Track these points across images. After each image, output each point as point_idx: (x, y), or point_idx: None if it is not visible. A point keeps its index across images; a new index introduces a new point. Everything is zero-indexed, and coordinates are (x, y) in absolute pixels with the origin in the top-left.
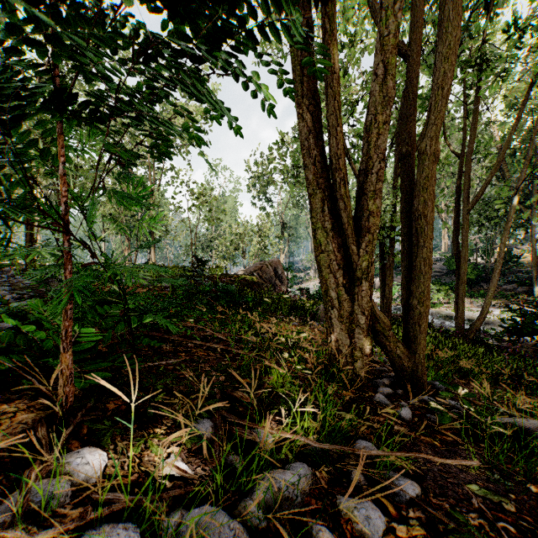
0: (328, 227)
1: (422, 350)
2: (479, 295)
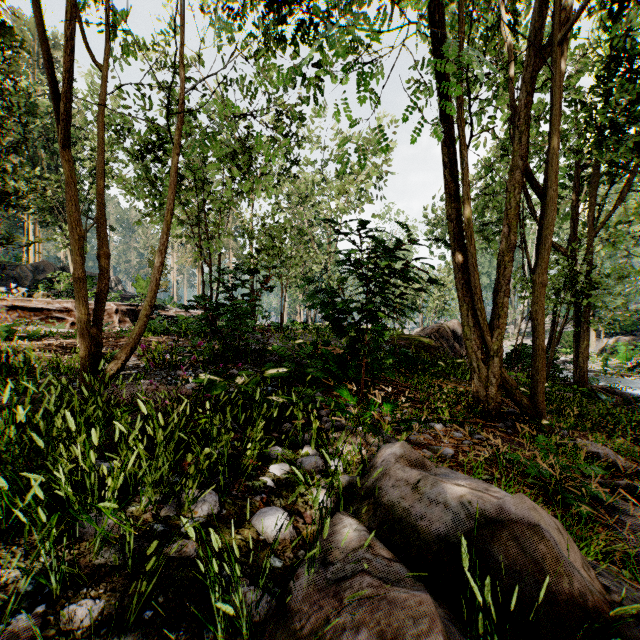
0: (471, 325)
1: (540, 403)
2: None
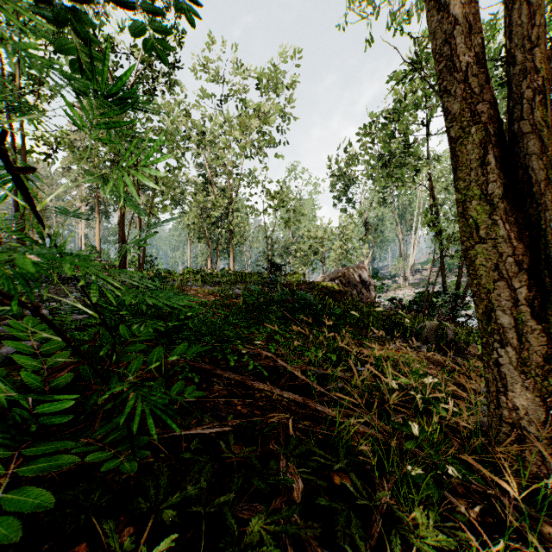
0: (496, 192)
1: None
2: None
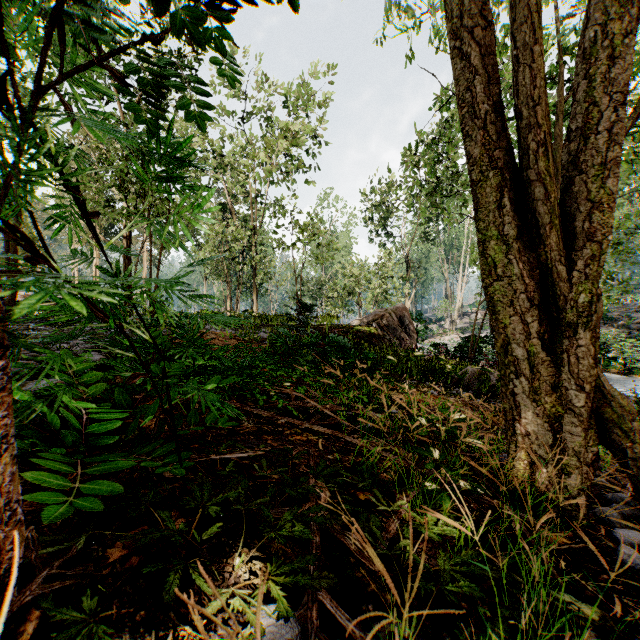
0: (510, 234)
1: None
2: None
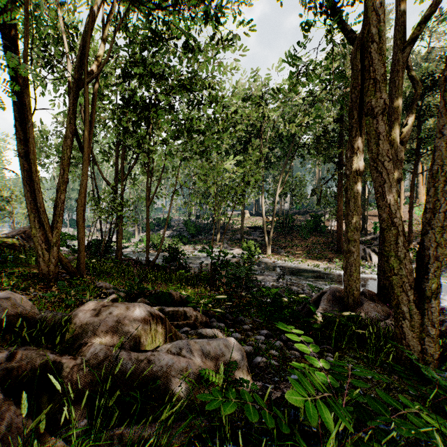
0: (37, 227)
1: (82, 269)
2: (194, 243)
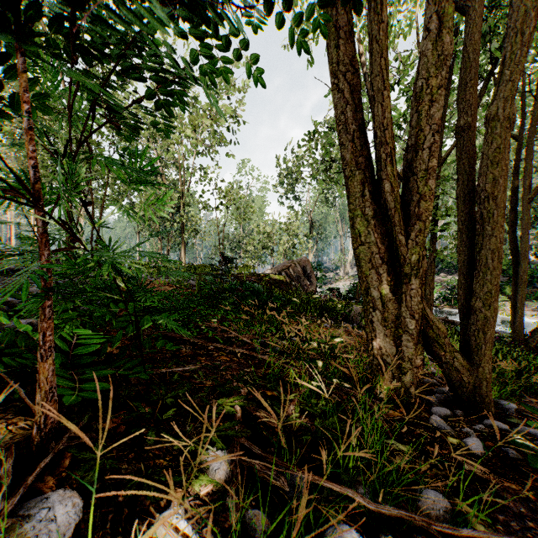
0: (369, 214)
1: (487, 362)
2: (533, 297)
